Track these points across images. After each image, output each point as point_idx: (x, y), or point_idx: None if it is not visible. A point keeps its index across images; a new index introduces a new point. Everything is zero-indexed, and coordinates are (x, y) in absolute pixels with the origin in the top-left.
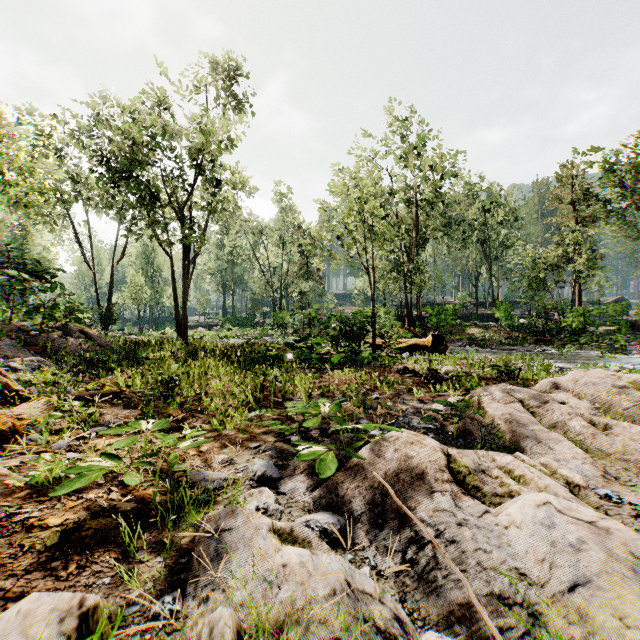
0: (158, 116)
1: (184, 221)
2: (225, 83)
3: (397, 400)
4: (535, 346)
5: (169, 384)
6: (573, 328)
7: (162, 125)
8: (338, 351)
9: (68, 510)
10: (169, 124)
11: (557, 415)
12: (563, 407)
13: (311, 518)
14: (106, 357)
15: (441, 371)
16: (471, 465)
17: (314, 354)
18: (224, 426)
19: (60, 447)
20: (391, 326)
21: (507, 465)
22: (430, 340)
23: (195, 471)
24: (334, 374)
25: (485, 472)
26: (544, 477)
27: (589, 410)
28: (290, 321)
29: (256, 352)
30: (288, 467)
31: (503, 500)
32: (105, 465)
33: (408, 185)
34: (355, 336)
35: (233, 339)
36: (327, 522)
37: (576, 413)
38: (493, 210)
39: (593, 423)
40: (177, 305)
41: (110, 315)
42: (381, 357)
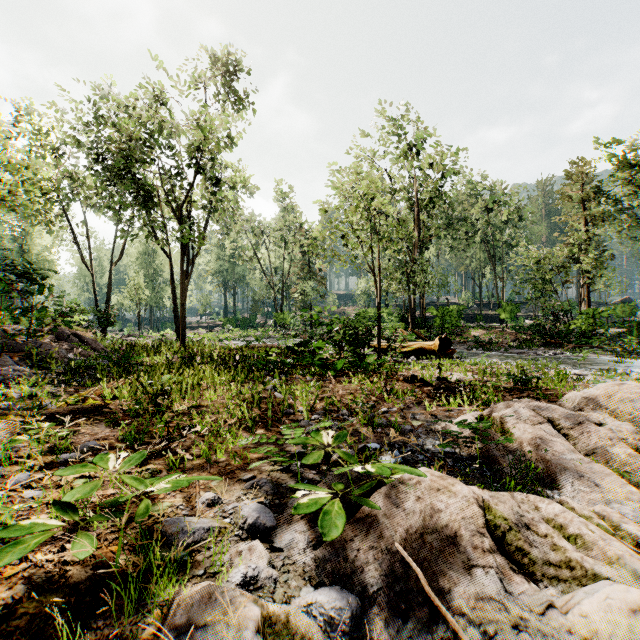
0: (155, 112)
1: (182, 220)
2: (224, 78)
3: (408, 415)
4: (544, 349)
5: (157, 397)
6: (582, 330)
7: (159, 121)
8: (341, 355)
9: (4, 582)
10: (167, 121)
11: (595, 439)
12: (601, 430)
13: (313, 600)
14: (95, 364)
15: (451, 379)
16: (510, 516)
17: (316, 359)
18: (215, 449)
19: (18, 482)
20: (396, 329)
21: (556, 517)
22: (437, 344)
23: (172, 518)
24: (337, 382)
25: (528, 525)
26: (609, 539)
27: (631, 434)
28: (292, 322)
29: (256, 356)
30: (285, 510)
31: (559, 571)
32: (52, 523)
33: (412, 184)
34: (359, 341)
35: (233, 341)
36: (334, 606)
37: (618, 438)
38: (498, 209)
39: (638, 450)
40: (176, 306)
41: (108, 317)
42: (386, 362)
